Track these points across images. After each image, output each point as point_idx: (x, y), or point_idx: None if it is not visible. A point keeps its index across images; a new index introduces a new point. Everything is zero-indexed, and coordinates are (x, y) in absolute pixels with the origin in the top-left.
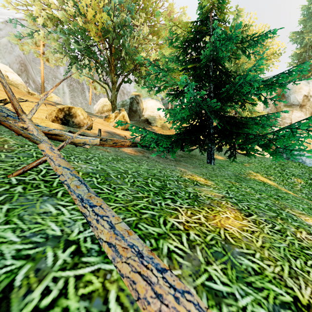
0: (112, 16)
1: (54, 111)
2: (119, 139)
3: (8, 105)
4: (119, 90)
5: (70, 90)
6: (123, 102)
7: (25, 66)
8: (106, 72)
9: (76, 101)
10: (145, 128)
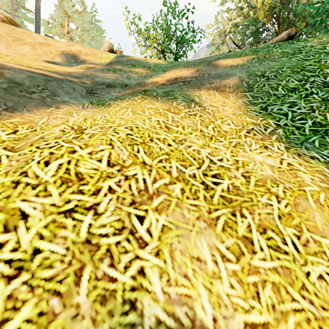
0: None
1: None
2: None
3: None
4: None
5: None
6: None
7: None
8: None
9: None
10: None
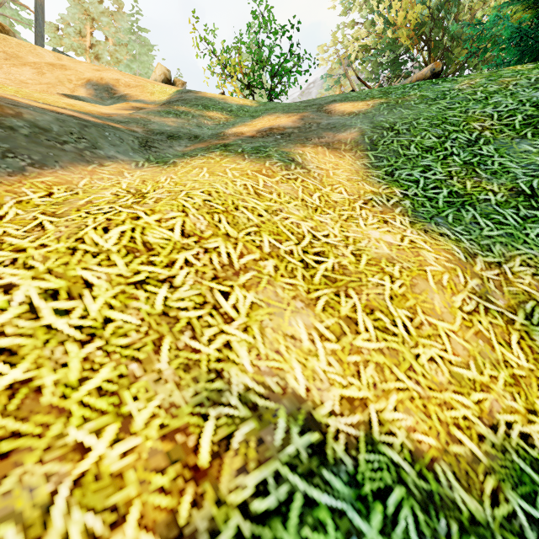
0: (429, 1)
1: None
2: None
3: None
4: None
5: None
6: None
7: None
8: None
9: None
10: None
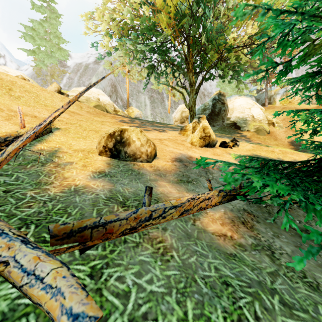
0: None
1: (104, 138)
2: (195, 196)
3: (65, 133)
4: (199, 93)
5: (151, 102)
6: (203, 105)
7: (114, 87)
8: (182, 74)
9: (156, 111)
10: (236, 140)
